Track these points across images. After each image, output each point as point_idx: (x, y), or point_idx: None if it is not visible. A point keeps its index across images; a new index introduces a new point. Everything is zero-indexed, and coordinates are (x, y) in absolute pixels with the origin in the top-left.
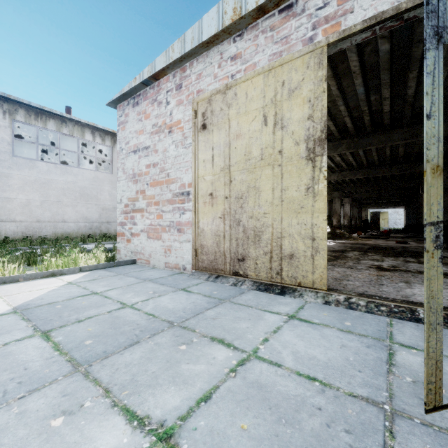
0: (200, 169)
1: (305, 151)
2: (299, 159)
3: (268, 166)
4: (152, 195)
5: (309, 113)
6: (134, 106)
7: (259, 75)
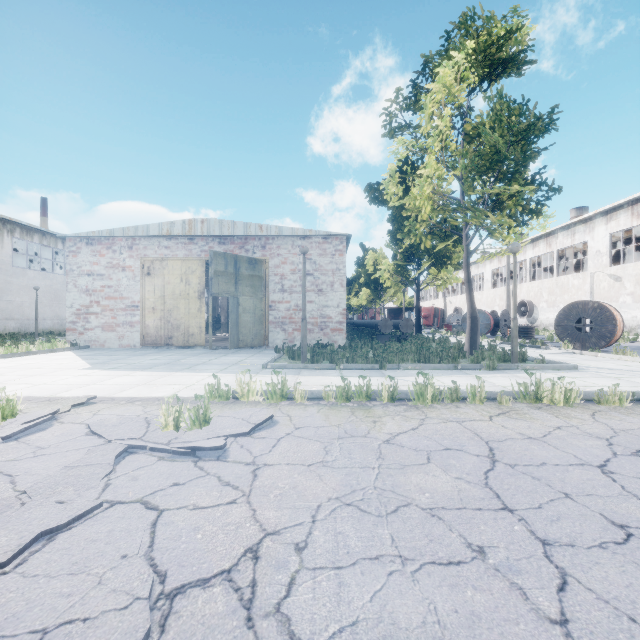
0: (146, 294)
1: (198, 296)
2: (196, 298)
3: (183, 299)
4: (107, 305)
5: (199, 282)
6: (88, 245)
7: (179, 260)
